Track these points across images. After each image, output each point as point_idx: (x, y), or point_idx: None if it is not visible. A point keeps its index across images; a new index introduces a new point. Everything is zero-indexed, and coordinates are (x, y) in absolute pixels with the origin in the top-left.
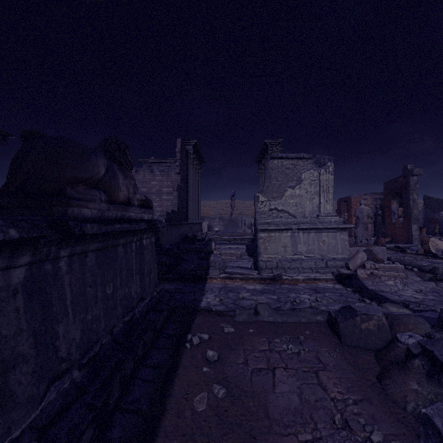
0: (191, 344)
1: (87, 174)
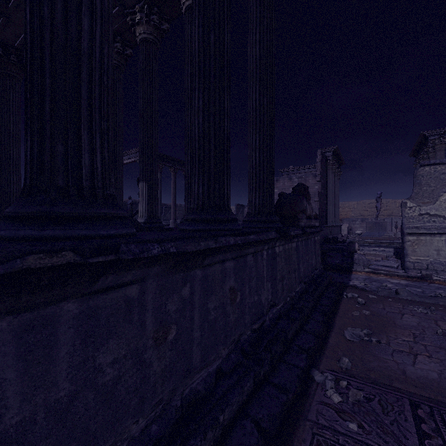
0: (346, 296)
1: (302, 208)
